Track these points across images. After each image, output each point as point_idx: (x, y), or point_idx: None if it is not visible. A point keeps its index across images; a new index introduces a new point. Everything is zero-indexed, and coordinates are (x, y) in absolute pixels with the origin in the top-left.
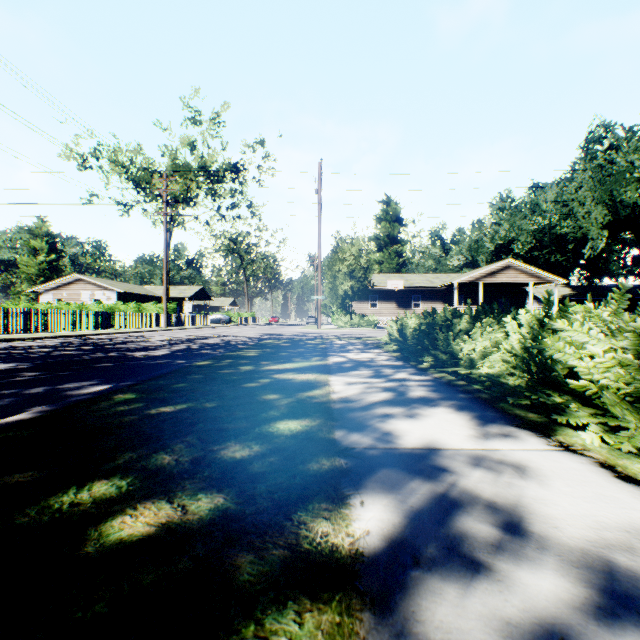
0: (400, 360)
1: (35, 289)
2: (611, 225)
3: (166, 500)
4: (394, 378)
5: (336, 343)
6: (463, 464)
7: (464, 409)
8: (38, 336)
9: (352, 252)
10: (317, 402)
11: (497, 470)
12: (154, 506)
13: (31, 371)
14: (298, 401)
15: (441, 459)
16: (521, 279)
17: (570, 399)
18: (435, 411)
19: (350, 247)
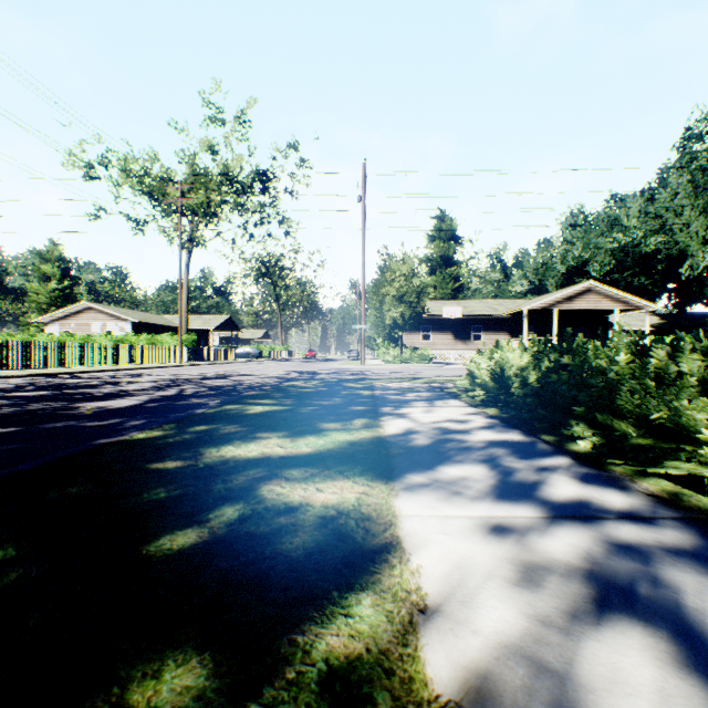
0: (513, 427)
1: (40, 319)
2: None
3: None
4: (559, 502)
5: (388, 387)
6: None
7: None
8: (2, 375)
9: (402, 272)
10: None
11: None
12: None
13: None
14: None
15: None
16: (604, 305)
17: None
18: None
19: (400, 266)
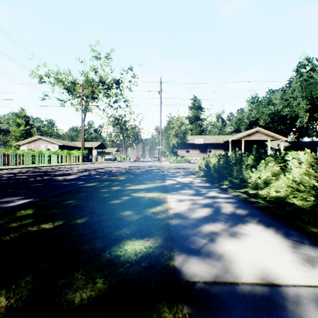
0: (208, 182)
1: (18, 143)
2: (310, 110)
3: None
4: (208, 196)
5: (169, 171)
6: None
7: (270, 226)
8: (12, 167)
9: (177, 124)
10: (159, 218)
11: None
12: None
13: None
14: (145, 217)
15: (290, 307)
16: (264, 138)
17: None
18: (249, 228)
19: (176, 121)
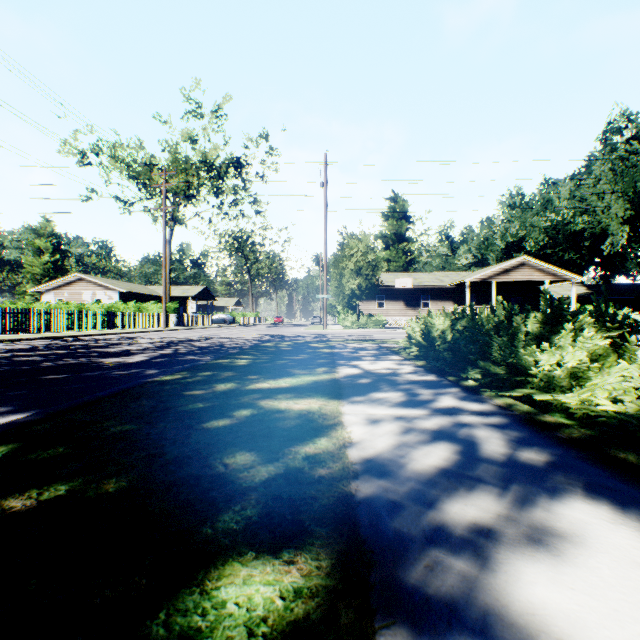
0: (431, 372)
1: (36, 289)
2: (632, 220)
3: None
4: (439, 408)
5: (344, 347)
6: None
7: (630, 506)
8: (19, 337)
9: (359, 248)
10: (323, 477)
11: None
12: None
13: None
14: (287, 473)
15: None
16: (536, 277)
17: None
18: (574, 514)
19: (357, 243)
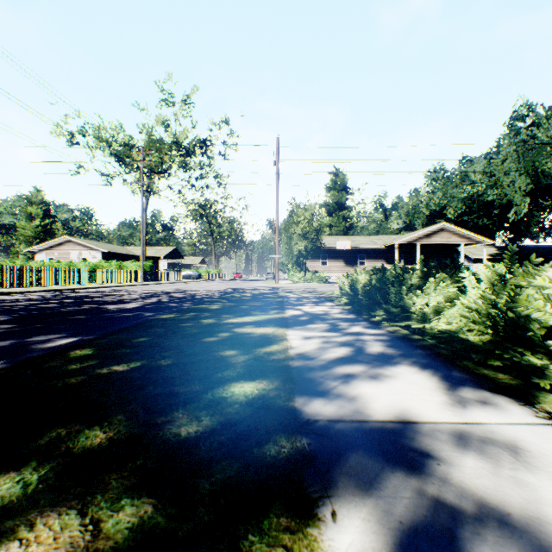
0: (352, 313)
1: (30, 249)
2: (533, 193)
3: (77, 510)
4: (350, 332)
5: (292, 297)
6: (448, 446)
7: (428, 368)
8: (28, 290)
9: (306, 216)
10: (275, 359)
11: (492, 456)
12: (58, 522)
13: (7, 323)
14: (255, 358)
15: (420, 438)
16: (453, 240)
17: (544, 359)
18: (398, 370)
19: (304, 212)
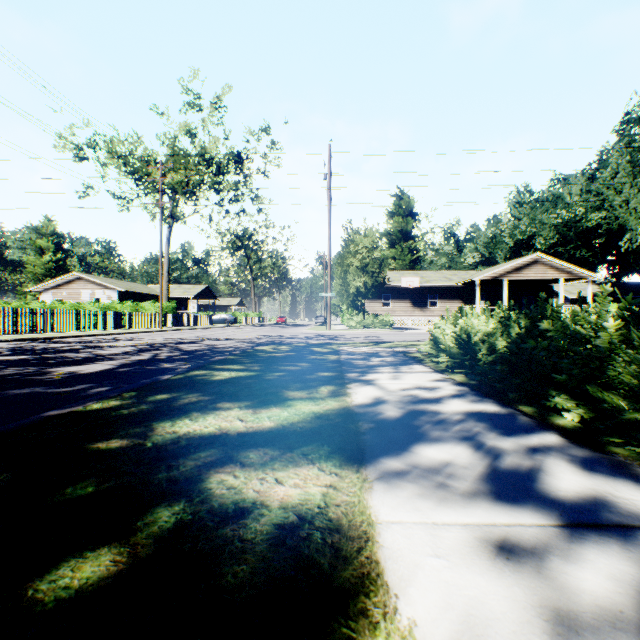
0: (485, 396)
1: (34, 288)
2: None
3: None
4: (570, 500)
5: (353, 352)
6: None
7: None
8: None
9: (365, 244)
10: None
11: None
12: None
13: None
14: None
15: None
16: (550, 275)
17: None
18: None
19: (363, 239)
